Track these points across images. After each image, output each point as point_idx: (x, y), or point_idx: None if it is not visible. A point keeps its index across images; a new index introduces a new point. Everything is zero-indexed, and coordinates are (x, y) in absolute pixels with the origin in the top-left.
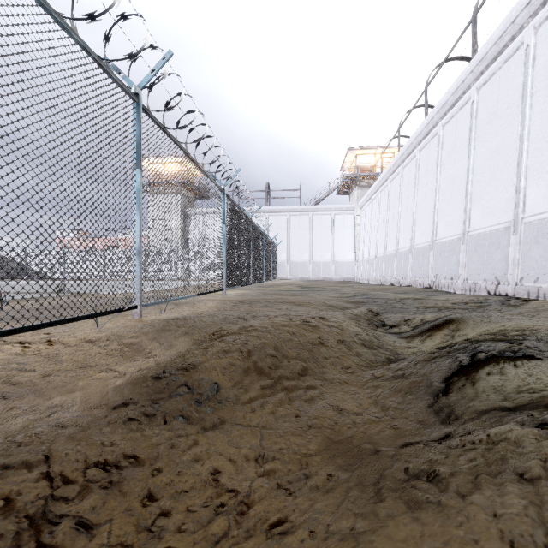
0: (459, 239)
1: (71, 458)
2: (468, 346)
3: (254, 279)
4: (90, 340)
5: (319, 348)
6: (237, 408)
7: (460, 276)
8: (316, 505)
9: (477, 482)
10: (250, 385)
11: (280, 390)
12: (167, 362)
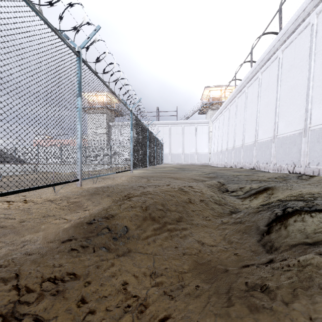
0: (271, 140)
1: (33, 275)
2: (280, 204)
3: (150, 164)
4: (50, 200)
5: (189, 204)
6: (139, 242)
7: (272, 161)
8: (189, 307)
9: (295, 294)
10: (147, 228)
11: (165, 230)
12: (96, 213)
